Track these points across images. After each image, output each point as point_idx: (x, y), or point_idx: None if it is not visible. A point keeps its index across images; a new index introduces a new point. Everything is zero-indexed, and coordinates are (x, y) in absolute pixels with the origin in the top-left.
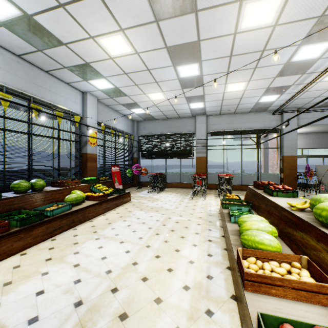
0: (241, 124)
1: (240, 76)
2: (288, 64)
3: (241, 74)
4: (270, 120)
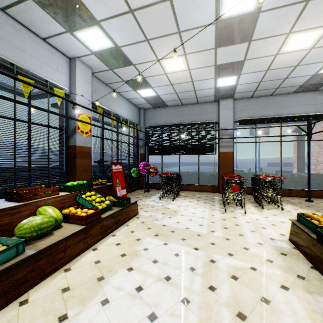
0: (280, 109)
1: None
2: None
3: None
4: None
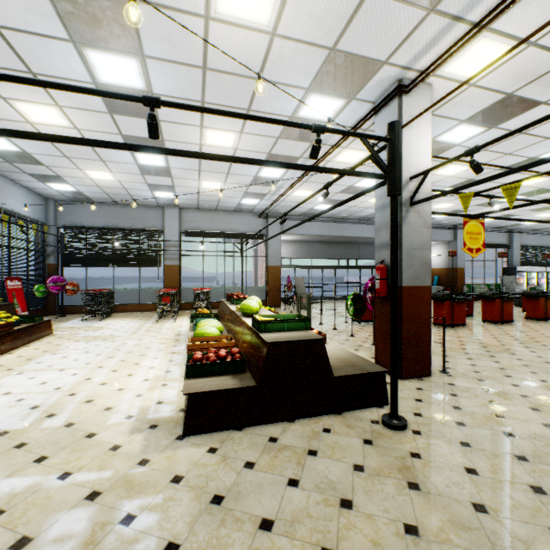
0: (224, 225)
1: (214, 177)
2: (258, 177)
3: (215, 175)
4: (256, 224)
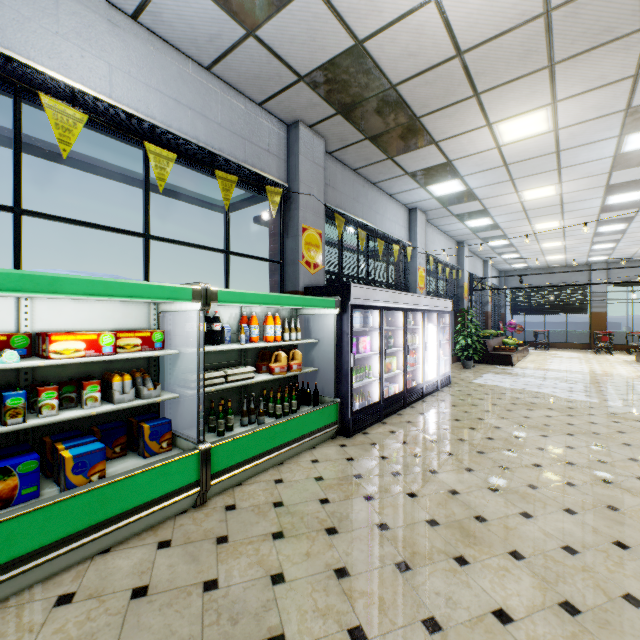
0: None
1: None
2: None
3: None
4: None
